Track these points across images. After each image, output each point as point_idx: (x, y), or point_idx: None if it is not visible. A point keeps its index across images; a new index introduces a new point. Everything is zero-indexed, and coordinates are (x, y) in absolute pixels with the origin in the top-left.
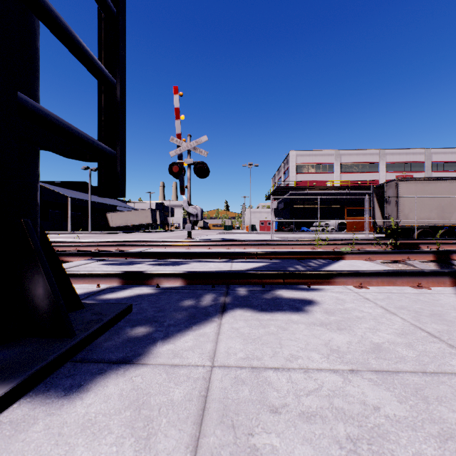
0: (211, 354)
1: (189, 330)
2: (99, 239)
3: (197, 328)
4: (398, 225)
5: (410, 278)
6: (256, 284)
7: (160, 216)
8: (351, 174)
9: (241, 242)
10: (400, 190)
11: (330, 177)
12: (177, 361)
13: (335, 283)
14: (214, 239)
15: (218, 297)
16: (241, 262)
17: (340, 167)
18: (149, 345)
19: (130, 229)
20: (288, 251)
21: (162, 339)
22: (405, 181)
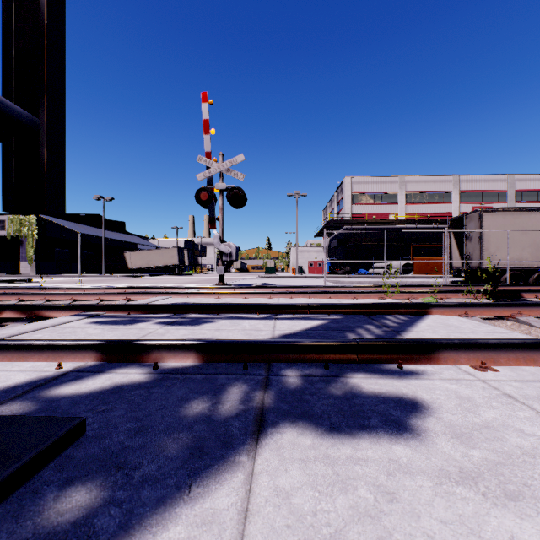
0: None
1: (183, 499)
2: (111, 284)
3: (199, 493)
4: (482, 267)
5: None
6: (313, 362)
7: (189, 256)
8: (418, 206)
9: (287, 289)
10: (485, 223)
11: (394, 208)
12: None
13: (439, 360)
14: (252, 284)
15: (251, 392)
16: (287, 319)
17: (405, 197)
18: None
19: (153, 272)
20: (353, 303)
21: None
22: (491, 212)
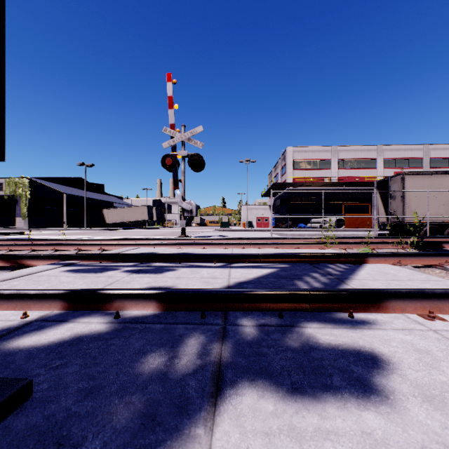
0: None
1: None
2: (91, 236)
3: None
4: (404, 221)
5: None
6: (267, 310)
7: (157, 213)
8: (349, 171)
9: (240, 240)
10: (407, 185)
11: (328, 173)
12: None
13: (388, 309)
14: (210, 236)
15: (209, 344)
16: (241, 268)
17: (337, 163)
18: None
19: (127, 226)
20: (299, 253)
21: None
22: (412, 175)
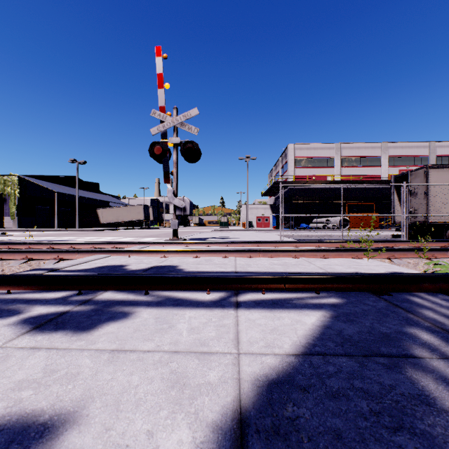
0: None
1: None
2: (76, 238)
3: None
4: (428, 221)
5: None
6: None
7: (153, 213)
8: (352, 169)
9: (243, 244)
10: (431, 179)
11: (331, 171)
12: None
13: None
14: (207, 238)
15: None
16: (257, 307)
17: (340, 161)
18: None
19: (123, 226)
20: (352, 275)
21: None
22: (437, 168)
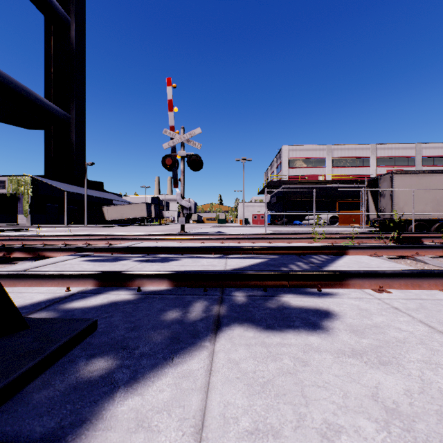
0: (197, 421)
1: (169, 365)
2: (93, 233)
3: (179, 362)
4: (393, 218)
5: (438, 279)
6: (255, 287)
7: (155, 210)
8: (343, 169)
9: (236, 236)
10: (395, 183)
11: (322, 171)
12: (140, 440)
13: (349, 285)
14: (207, 232)
15: (210, 306)
16: (236, 258)
17: (331, 162)
18: (104, 399)
19: (126, 223)
20: (287, 246)
21: (125, 385)
22: (400, 174)
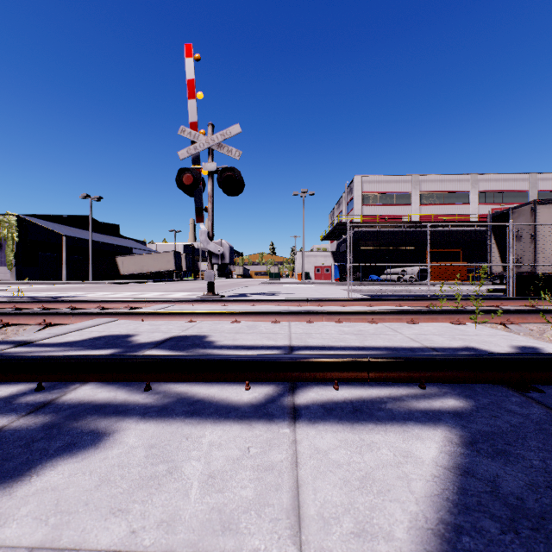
0: None
1: None
2: (86, 293)
3: None
4: (537, 272)
5: None
6: None
7: (187, 261)
8: (434, 207)
9: (299, 303)
10: (540, 218)
11: (407, 210)
12: None
13: None
14: (252, 293)
15: None
16: (328, 420)
17: (419, 198)
18: None
19: (149, 278)
20: (475, 357)
21: None
22: (548, 204)
